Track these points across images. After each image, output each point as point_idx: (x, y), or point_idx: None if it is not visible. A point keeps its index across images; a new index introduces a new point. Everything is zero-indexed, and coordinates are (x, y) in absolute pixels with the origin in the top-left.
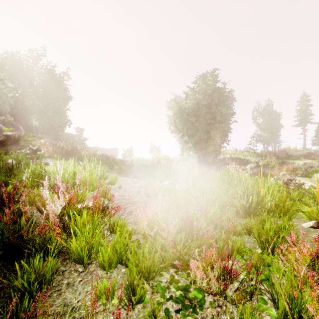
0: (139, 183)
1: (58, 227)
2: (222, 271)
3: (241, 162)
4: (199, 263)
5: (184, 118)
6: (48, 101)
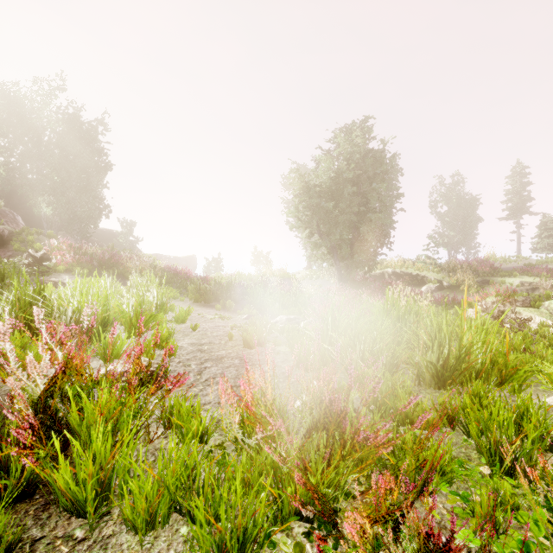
0: (232, 320)
1: (30, 429)
2: (422, 544)
3: (413, 280)
4: (365, 521)
5: (313, 202)
6: (69, 172)
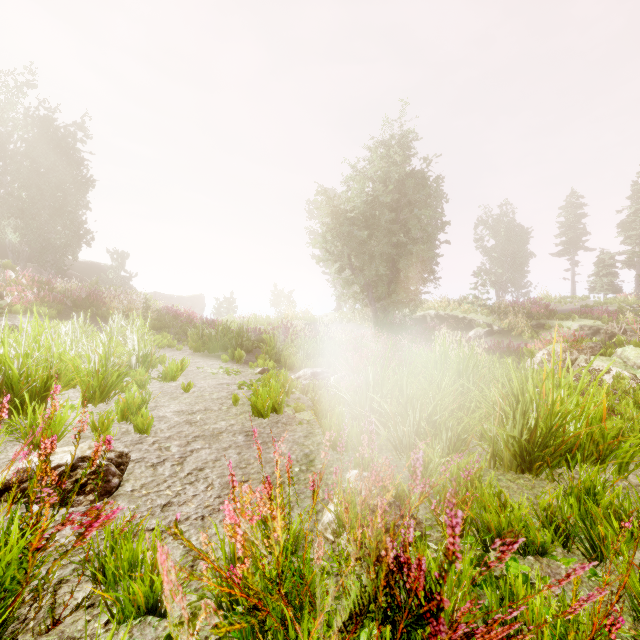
0: (242, 375)
1: None
2: None
3: (459, 324)
4: None
5: (345, 231)
6: (41, 189)
